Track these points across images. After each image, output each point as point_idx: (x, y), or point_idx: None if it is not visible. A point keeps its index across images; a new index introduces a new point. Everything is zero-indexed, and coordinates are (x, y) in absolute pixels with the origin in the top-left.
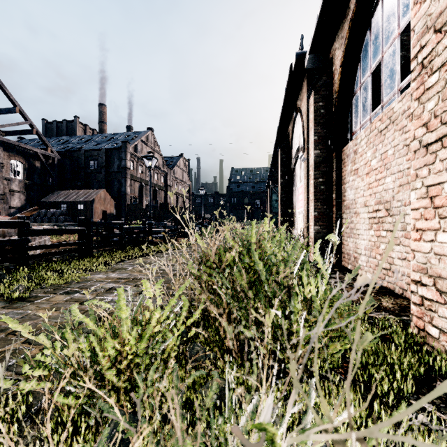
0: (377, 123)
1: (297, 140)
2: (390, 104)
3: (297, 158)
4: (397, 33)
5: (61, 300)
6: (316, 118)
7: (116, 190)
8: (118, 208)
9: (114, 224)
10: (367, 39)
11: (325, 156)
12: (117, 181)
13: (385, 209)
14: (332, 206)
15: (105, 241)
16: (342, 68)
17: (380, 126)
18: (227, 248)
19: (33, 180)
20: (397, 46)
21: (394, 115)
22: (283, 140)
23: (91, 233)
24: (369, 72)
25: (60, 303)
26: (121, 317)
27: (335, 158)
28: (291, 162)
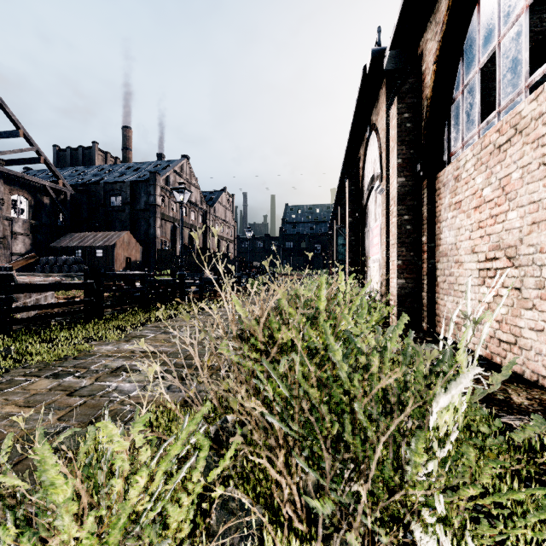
0: (493, 136)
1: (372, 166)
2: (511, 108)
3: (371, 191)
4: (525, 6)
5: (43, 388)
6: (399, 134)
7: (143, 232)
8: (145, 254)
9: (134, 276)
10: (473, 23)
11: (412, 185)
12: (144, 221)
13: (507, 257)
14: (421, 252)
15: (124, 297)
16: (437, 65)
17: (499, 140)
18: (281, 312)
19: (41, 220)
20: (523, 24)
21: (523, 122)
22: (353, 168)
23: (101, 288)
24: (476, 68)
25: (40, 393)
26: (53, 501)
27: (426, 188)
28: (363, 195)
